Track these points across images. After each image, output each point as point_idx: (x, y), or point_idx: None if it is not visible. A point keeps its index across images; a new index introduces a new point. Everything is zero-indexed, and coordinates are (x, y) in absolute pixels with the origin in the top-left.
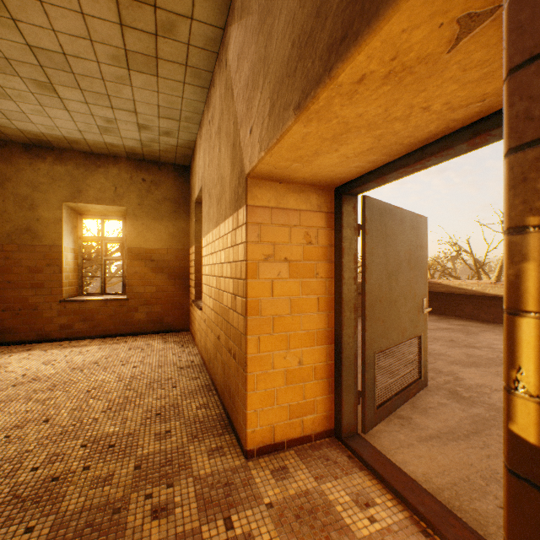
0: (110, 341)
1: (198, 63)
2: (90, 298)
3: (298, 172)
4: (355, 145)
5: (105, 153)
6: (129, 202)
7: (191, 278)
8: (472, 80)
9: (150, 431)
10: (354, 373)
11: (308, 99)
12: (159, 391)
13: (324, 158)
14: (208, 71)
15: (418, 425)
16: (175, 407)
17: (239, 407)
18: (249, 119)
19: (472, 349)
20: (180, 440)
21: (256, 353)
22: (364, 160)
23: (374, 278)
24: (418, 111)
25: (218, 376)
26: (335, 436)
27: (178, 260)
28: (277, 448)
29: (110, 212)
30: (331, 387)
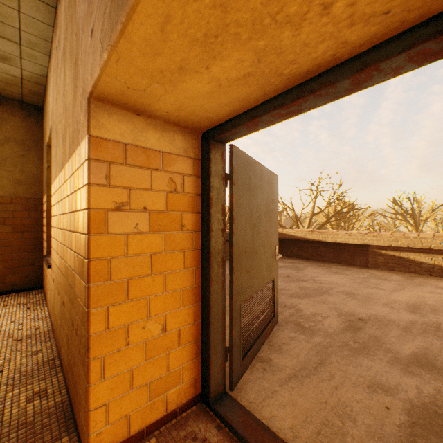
0: None
1: None
2: None
3: (159, 100)
4: (231, 63)
5: None
6: None
7: (44, 231)
8: None
9: None
10: (222, 330)
11: None
12: None
13: (192, 80)
14: None
15: (277, 366)
16: None
17: (81, 400)
18: (90, 16)
19: (302, 282)
20: None
21: (103, 330)
22: (237, 94)
23: (240, 229)
24: (317, 11)
25: (64, 351)
26: (203, 401)
27: (27, 210)
28: (133, 442)
29: None
30: (198, 349)
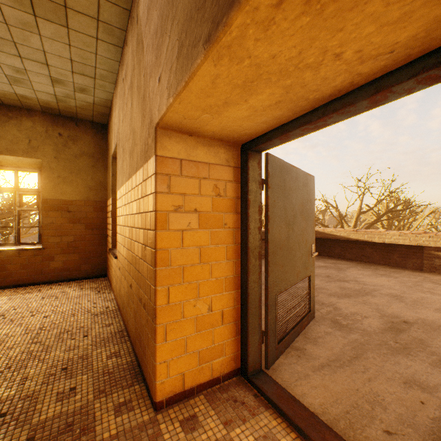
0: (23, 290)
1: (110, 19)
2: (1, 248)
3: (207, 125)
4: (264, 96)
5: (18, 106)
6: (44, 155)
7: (109, 228)
8: (391, 21)
9: (52, 390)
10: (259, 315)
11: (219, 28)
12: (69, 341)
13: (233, 109)
14: (121, 29)
15: (311, 355)
16: (83, 359)
17: (148, 357)
18: (158, 67)
19: (343, 283)
20: (85, 397)
21: (165, 304)
22: (270, 115)
23: (275, 227)
24: (331, 58)
25: (131, 323)
26: (242, 375)
27: (96, 211)
28: (187, 395)
29: (24, 163)
30: (238, 329)
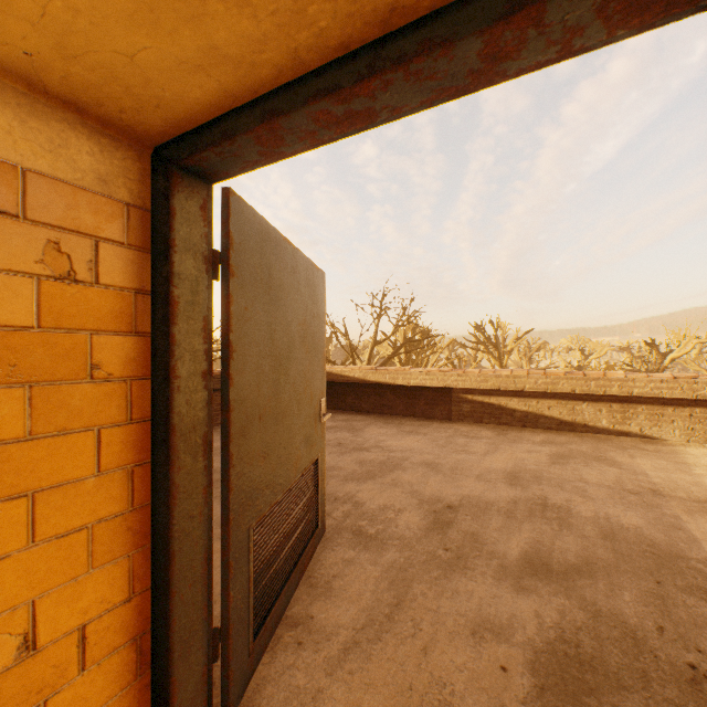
0: None
1: None
2: None
3: None
4: None
5: None
6: None
7: None
8: None
9: None
10: (205, 597)
11: None
12: None
13: None
14: None
15: (323, 630)
16: None
17: None
18: None
19: (363, 453)
20: None
21: None
22: (227, 36)
23: (249, 371)
24: None
25: None
26: None
27: None
28: None
29: None
30: (142, 657)
